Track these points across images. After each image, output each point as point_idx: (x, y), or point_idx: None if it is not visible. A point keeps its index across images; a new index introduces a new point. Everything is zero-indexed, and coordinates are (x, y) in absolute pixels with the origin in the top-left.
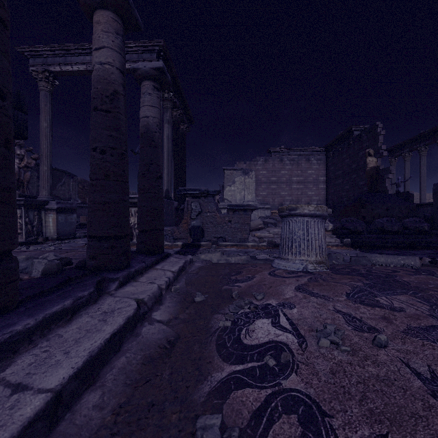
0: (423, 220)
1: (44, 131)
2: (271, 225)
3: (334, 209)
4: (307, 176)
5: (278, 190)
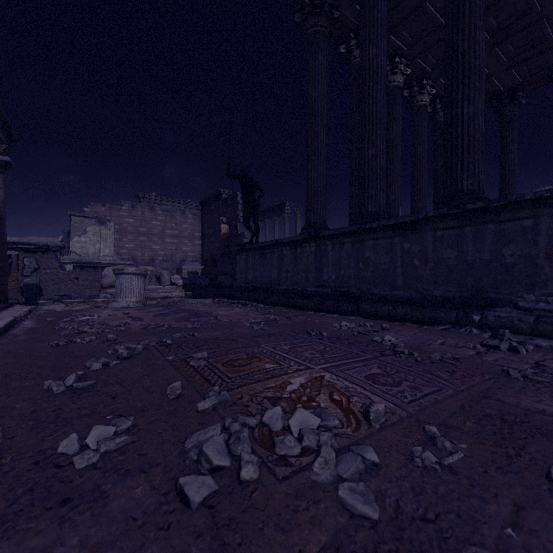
0: None
1: None
2: None
3: None
4: (182, 231)
5: (149, 243)
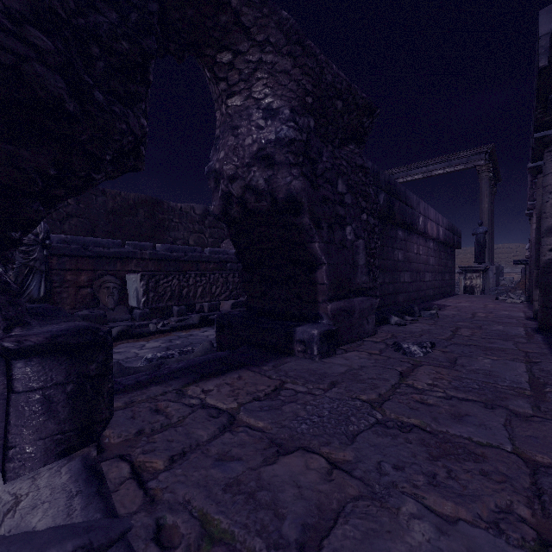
0: None
1: None
2: None
3: None
4: None
5: None
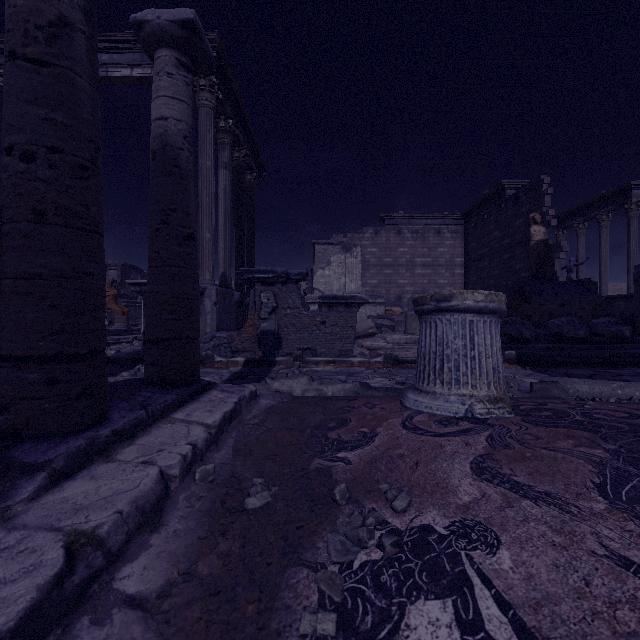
0: (621, 321)
1: None
2: (386, 329)
3: None
4: (437, 257)
5: (395, 277)
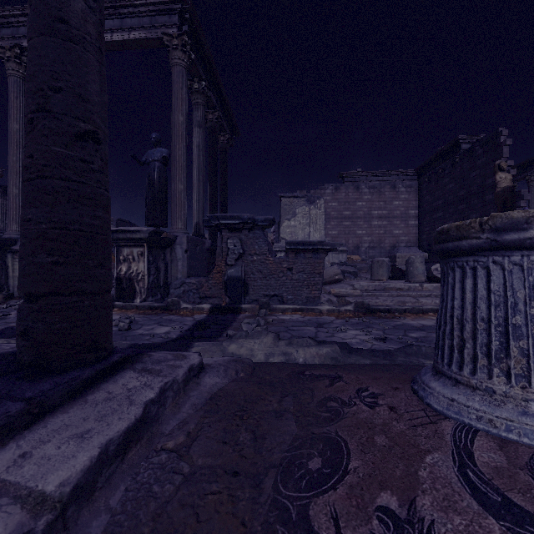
0: None
1: (13, 136)
2: (349, 275)
3: (430, 253)
4: (393, 209)
5: (353, 228)
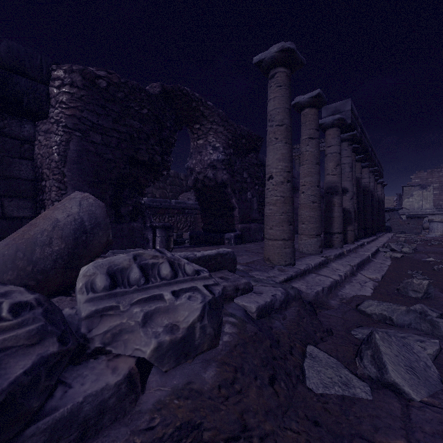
0: None
1: None
2: None
3: None
4: None
5: None
